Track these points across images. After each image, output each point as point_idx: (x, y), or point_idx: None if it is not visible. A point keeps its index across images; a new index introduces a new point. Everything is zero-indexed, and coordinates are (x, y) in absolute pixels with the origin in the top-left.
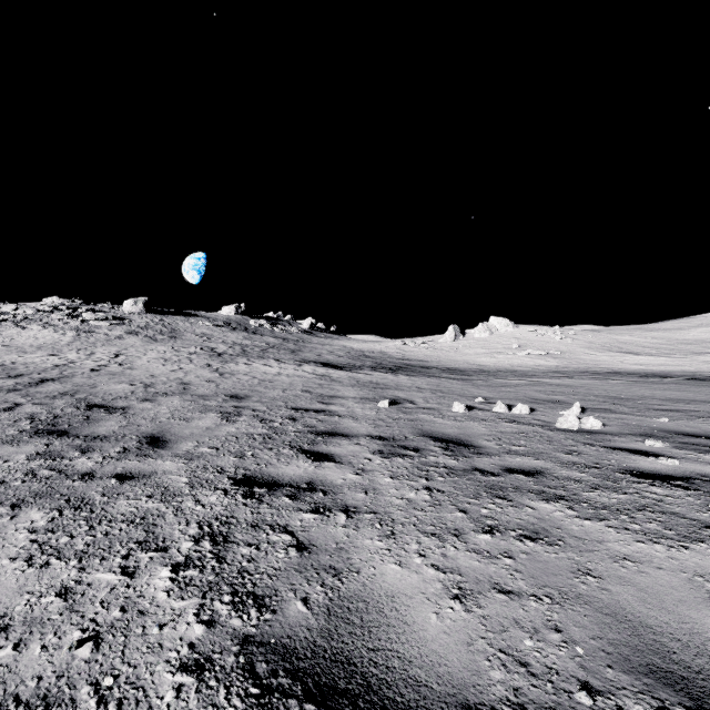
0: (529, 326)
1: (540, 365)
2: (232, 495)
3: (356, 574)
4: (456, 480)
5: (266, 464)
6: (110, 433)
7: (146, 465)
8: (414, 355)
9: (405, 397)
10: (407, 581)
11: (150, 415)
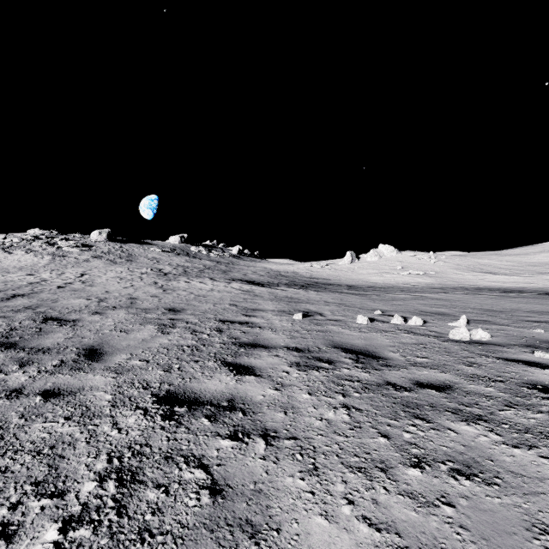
0: (410, 252)
1: (419, 282)
2: (151, 416)
3: (276, 533)
4: (372, 397)
5: (191, 378)
6: (54, 345)
7: (76, 380)
8: (320, 275)
9: (315, 310)
10: (337, 546)
11: (95, 327)
